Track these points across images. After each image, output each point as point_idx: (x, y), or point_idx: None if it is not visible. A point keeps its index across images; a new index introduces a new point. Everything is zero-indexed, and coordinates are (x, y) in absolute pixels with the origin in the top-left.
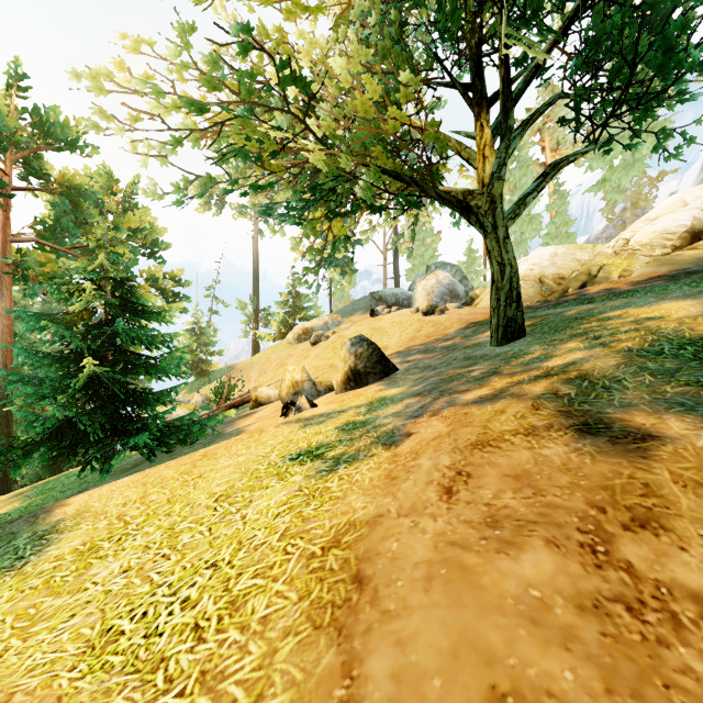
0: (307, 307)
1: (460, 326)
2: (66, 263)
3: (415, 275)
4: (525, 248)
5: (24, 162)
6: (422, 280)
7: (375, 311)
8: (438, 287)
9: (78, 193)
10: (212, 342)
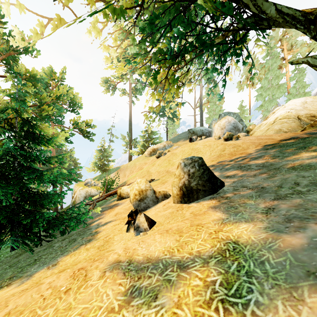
0: (155, 137)
1: (257, 147)
2: (30, 116)
3: (211, 120)
4: (275, 103)
5: (6, 62)
6: (215, 122)
7: (192, 139)
8: (228, 125)
9: (34, 79)
10: (109, 155)
